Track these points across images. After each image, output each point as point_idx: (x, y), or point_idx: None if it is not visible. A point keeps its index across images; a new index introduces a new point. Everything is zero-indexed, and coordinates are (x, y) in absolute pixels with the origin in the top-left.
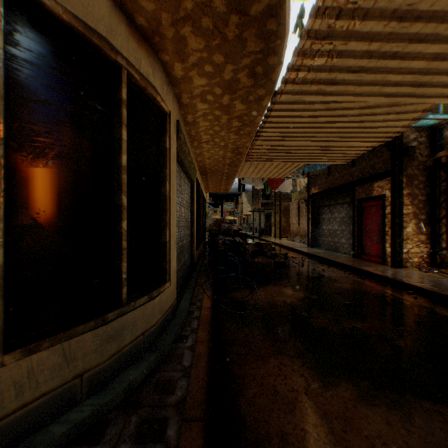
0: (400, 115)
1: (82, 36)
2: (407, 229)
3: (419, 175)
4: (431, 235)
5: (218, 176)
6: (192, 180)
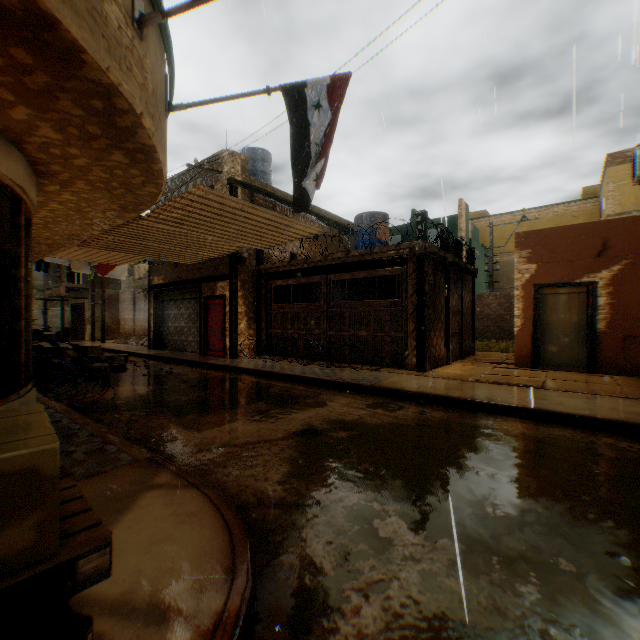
0: (229, 243)
1: (10, 187)
2: (242, 326)
3: (250, 281)
4: (258, 330)
5: None
6: None
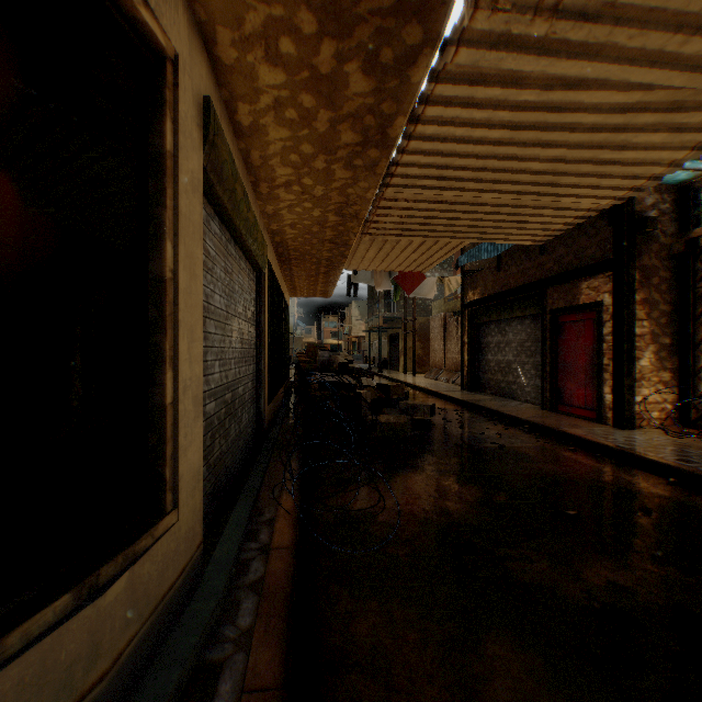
0: (675, 135)
1: None
2: (641, 362)
3: (661, 268)
4: (680, 372)
5: (310, 264)
6: (260, 267)
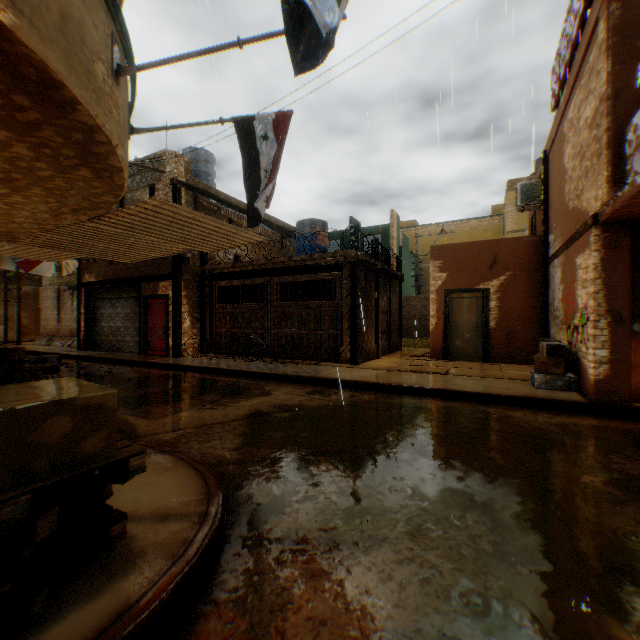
0: (176, 245)
1: None
2: (185, 325)
3: (194, 281)
4: (202, 329)
5: None
6: None
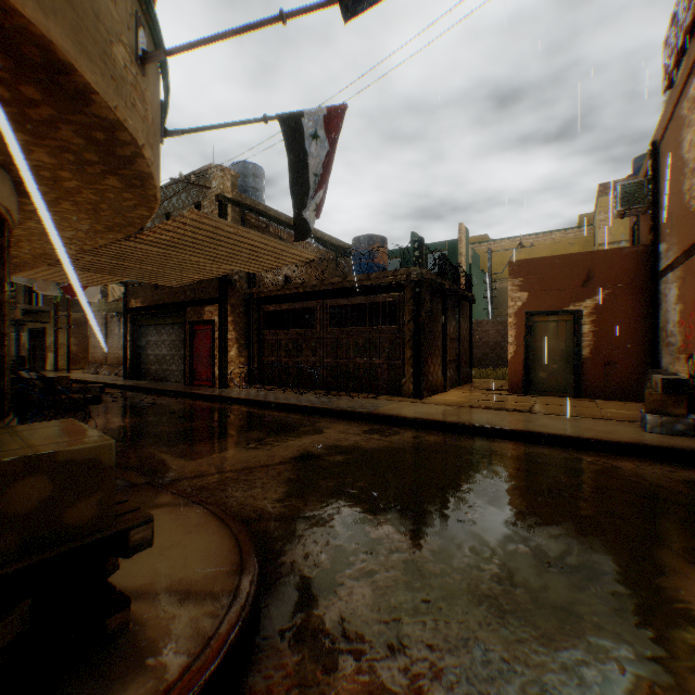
0: (220, 266)
1: None
2: (232, 353)
3: (241, 305)
4: (249, 358)
5: None
6: None
